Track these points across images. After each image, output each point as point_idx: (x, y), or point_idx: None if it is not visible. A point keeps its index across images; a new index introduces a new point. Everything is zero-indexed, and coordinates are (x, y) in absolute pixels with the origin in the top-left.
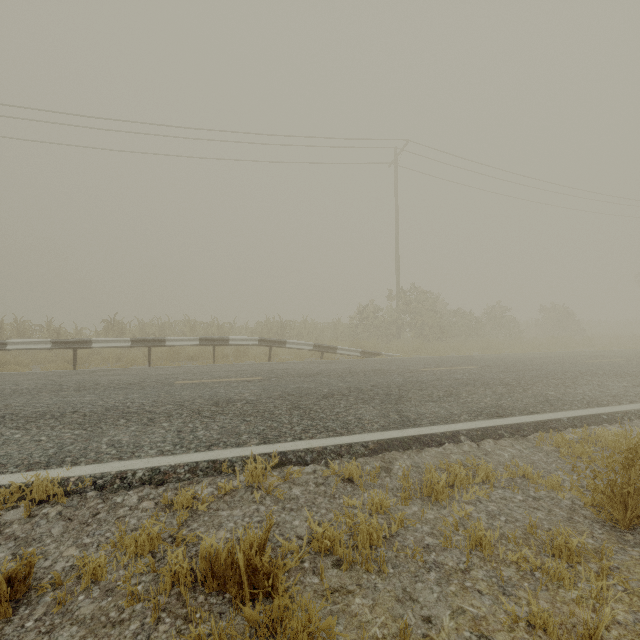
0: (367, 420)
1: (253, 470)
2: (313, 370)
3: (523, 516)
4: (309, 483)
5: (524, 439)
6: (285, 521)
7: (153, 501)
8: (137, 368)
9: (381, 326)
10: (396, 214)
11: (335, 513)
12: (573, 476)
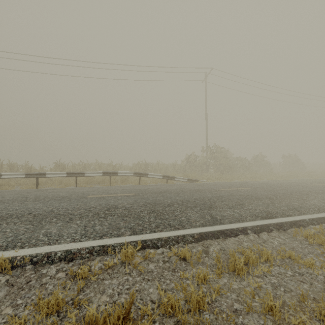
0: (193, 220)
1: (126, 253)
2: (162, 189)
3: (295, 287)
4: (159, 261)
5: (285, 232)
6: (144, 289)
7: (65, 272)
8: (69, 188)
9: (198, 165)
10: (206, 107)
11: (175, 283)
12: (320, 258)
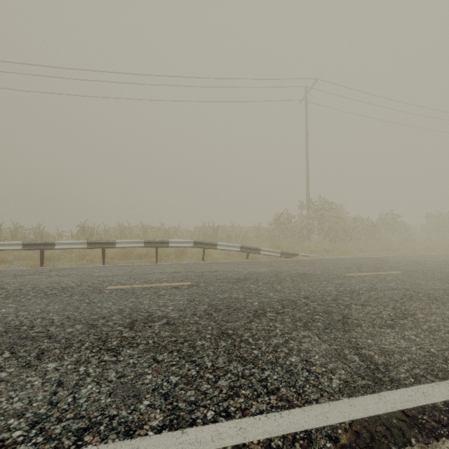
0: (318, 366)
1: None
2: (241, 273)
3: None
4: None
5: None
6: None
7: None
8: (89, 267)
9: (294, 230)
10: (306, 140)
11: None
12: None
